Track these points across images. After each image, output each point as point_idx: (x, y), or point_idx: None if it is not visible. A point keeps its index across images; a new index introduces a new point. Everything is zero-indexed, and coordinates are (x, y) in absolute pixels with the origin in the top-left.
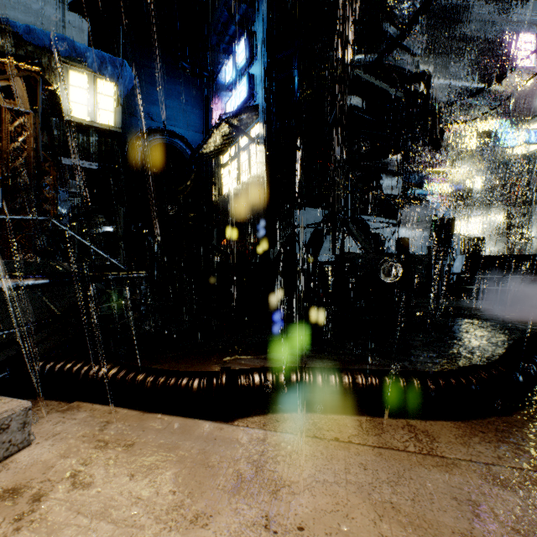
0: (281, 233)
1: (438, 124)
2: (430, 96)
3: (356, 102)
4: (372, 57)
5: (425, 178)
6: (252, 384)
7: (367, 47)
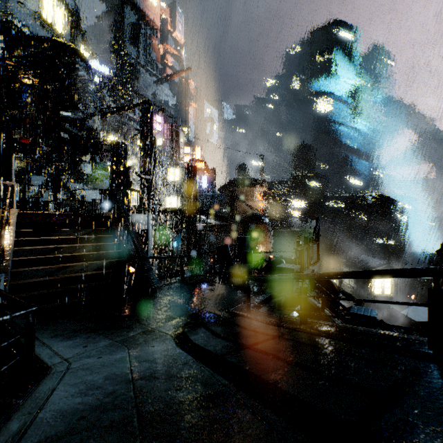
0: (17, 187)
1: (101, 151)
2: (97, 141)
3: (63, 135)
4: (72, 115)
5: (105, 166)
6: (47, 212)
7: (69, 110)
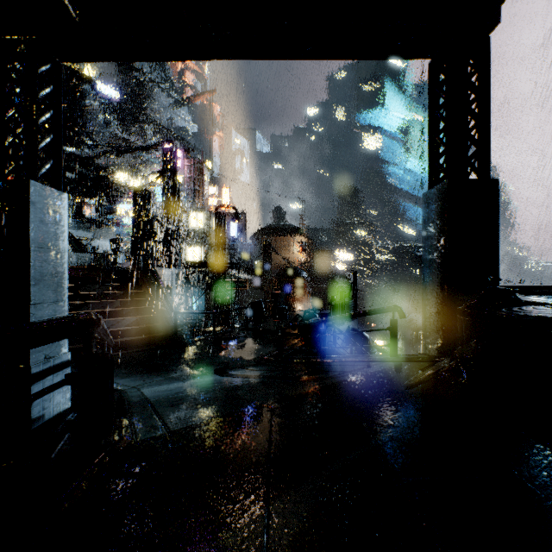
0: None
1: (112, 194)
2: (108, 182)
3: (69, 176)
4: (78, 152)
5: (112, 209)
6: None
7: (74, 145)
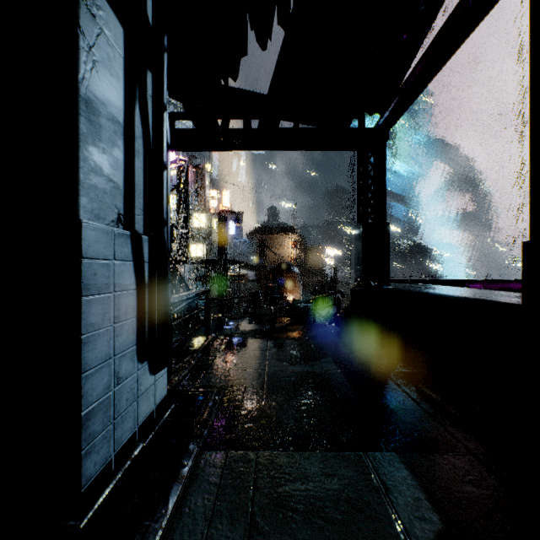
0: None
1: None
2: None
3: None
4: None
5: None
6: None
7: None
